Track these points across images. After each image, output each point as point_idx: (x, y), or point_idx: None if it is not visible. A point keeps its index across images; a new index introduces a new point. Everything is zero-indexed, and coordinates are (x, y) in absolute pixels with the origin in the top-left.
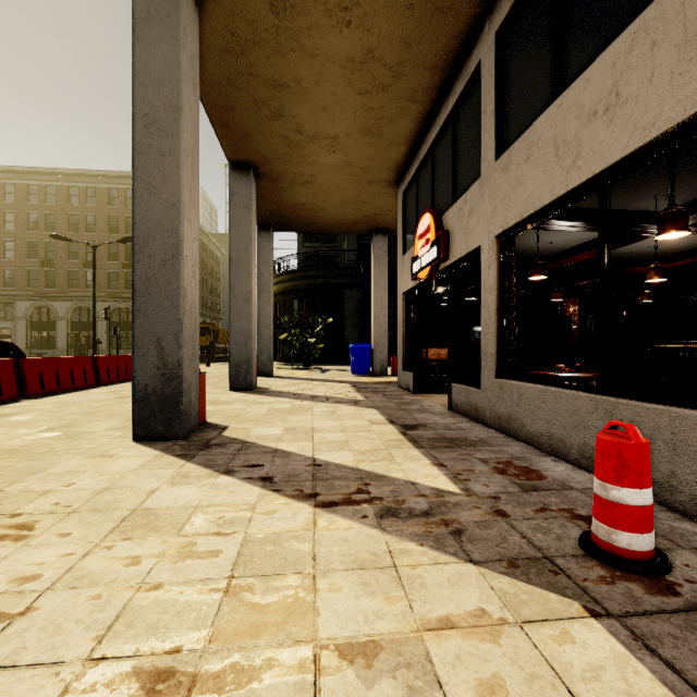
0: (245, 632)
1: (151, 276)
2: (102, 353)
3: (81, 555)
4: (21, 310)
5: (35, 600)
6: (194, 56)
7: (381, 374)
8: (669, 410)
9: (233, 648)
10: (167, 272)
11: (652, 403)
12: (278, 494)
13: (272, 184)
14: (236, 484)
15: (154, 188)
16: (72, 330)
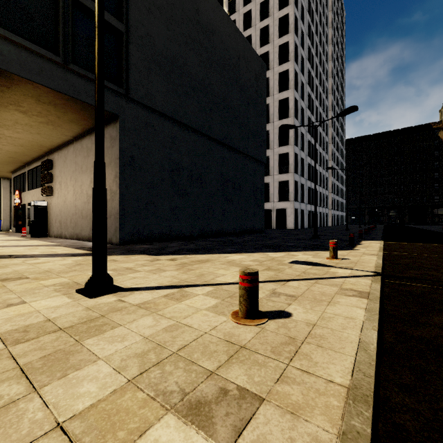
0: None
1: None
2: None
3: None
4: None
5: None
6: None
7: (7, 230)
8: None
9: None
10: None
11: None
12: None
13: None
14: None
15: None
16: None
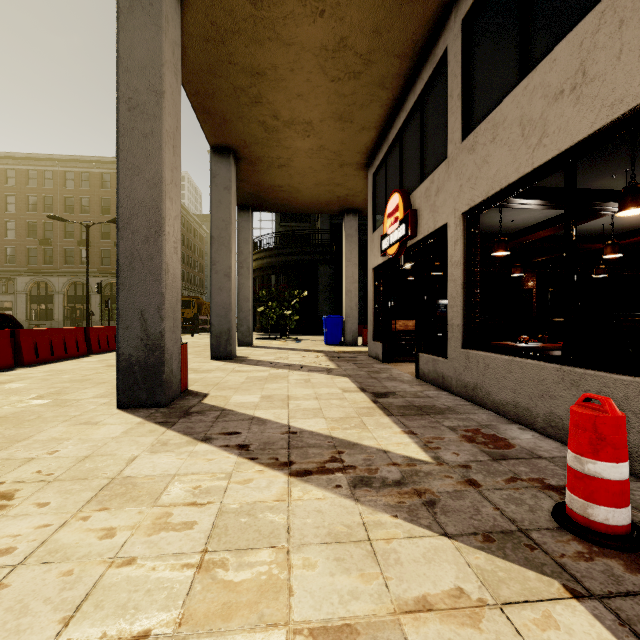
0: (216, 613)
1: (135, 251)
2: (96, 324)
3: (56, 527)
4: (21, 285)
5: (5, 576)
6: (176, 43)
7: (352, 343)
8: (638, 381)
9: (203, 633)
10: (149, 248)
11: (620, 374)
12: (254, 463)
13: (251, 167)
14: (214, 451)
15: (137, 168)
16: (68, 303)
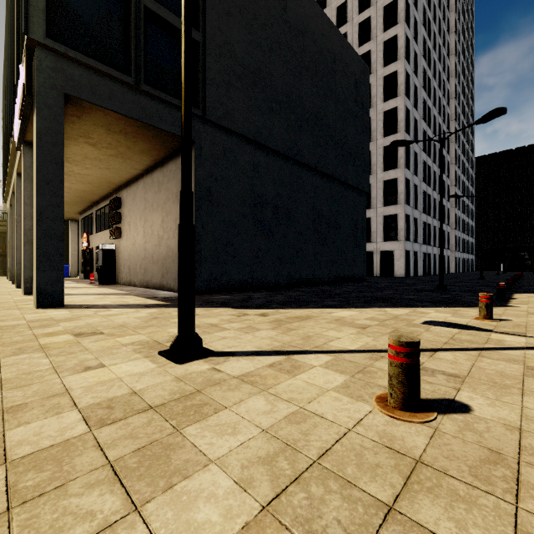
0: None
1: None
2: None
3: None
4: None
5: None
6: None
7: (75, 277)
8: None
9: None
10: None
11: None
12: None
13: None
14: None
15: None
16: None
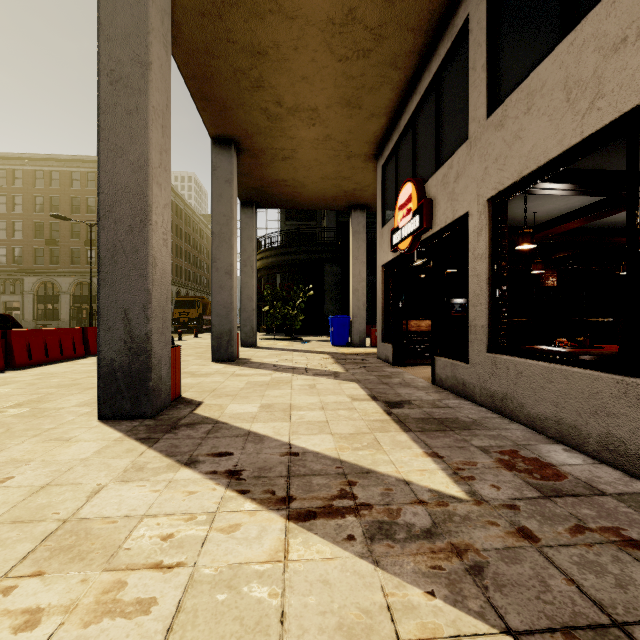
0: None
1: (118, 243)
2: None
3: None
4: (28, 285)
5: None
6: (165, 11)
7: (360, 344)
8: None
9: None
10: (134, 239)
11: None
12: (244, 498)
13: (254, 160)
14: (197, 481)
15: (120, 149)
16: (74, 303)
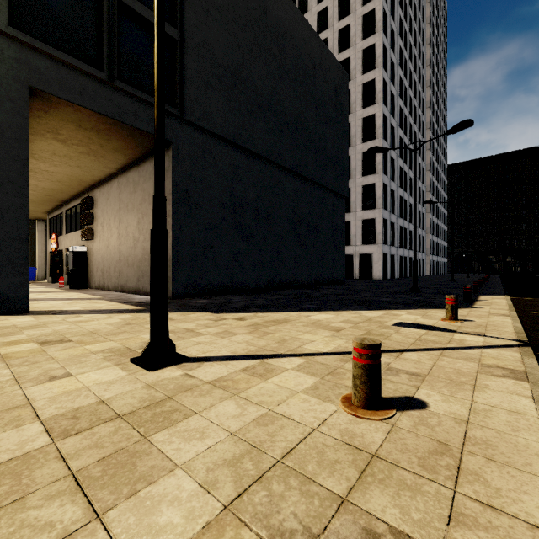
0: None
1: None
2: None
3: None
4: None
5: None
6: None
7: (42, 280)
8: None
9: None
10: None
11: None
12: None
13: None
14: None
15: None
16: None
